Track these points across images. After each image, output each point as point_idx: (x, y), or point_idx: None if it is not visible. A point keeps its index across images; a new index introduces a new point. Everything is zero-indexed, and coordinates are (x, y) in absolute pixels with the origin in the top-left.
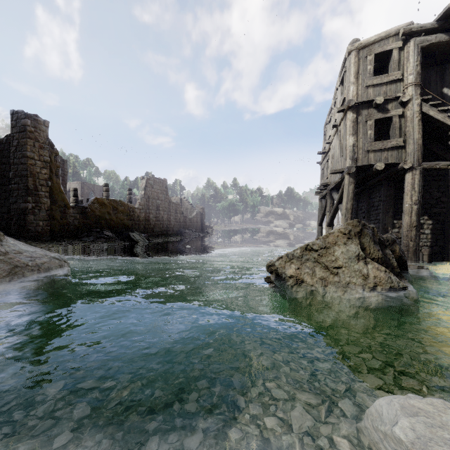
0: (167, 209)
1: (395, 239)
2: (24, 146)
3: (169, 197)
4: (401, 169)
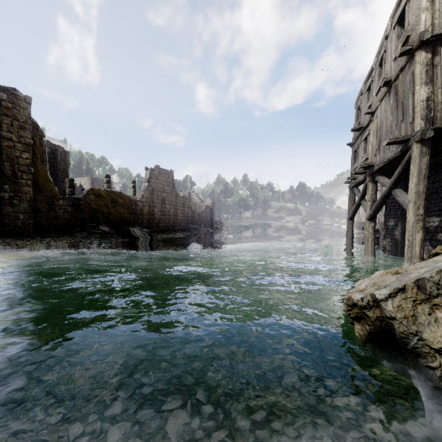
0: (174, 202)
1: None
2: None
3: (175, 190)
4: None
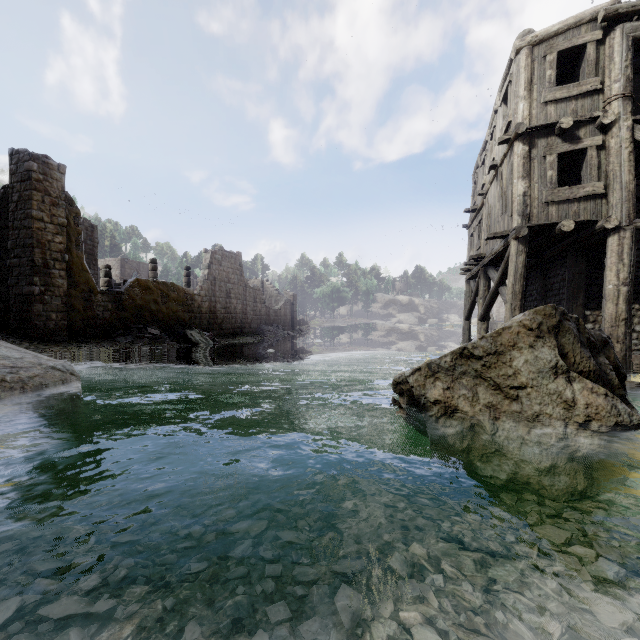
0: (242, 296)
1: (607, 339)
2: (29, 202)
3: (244, 280)
4: (601, 231)
